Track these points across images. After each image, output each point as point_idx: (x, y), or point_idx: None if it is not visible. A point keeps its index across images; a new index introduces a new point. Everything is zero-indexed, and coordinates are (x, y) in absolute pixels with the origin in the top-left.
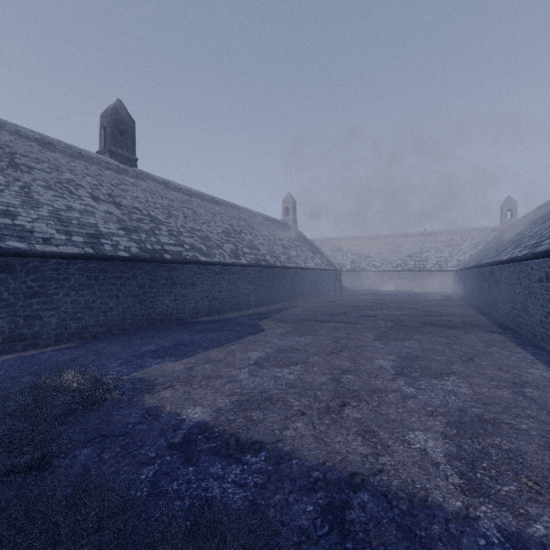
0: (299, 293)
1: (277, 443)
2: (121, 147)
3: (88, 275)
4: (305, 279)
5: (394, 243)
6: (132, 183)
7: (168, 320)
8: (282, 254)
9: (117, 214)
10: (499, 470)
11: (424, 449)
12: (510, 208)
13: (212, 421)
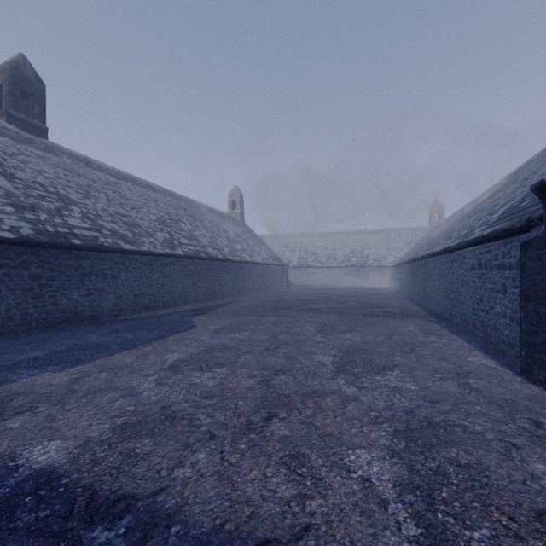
0: (244, 288)
1: (157, 494)
2: (26, 112)
3: None
4: (251, 274)
5: (338, 240)
6: (38, 155)
7: (78, 319)
8: (226, 247)
9: (6, 187)
10: (463, 501)
11: (368, 479)
12: (438, 210)
13: (66, 465)
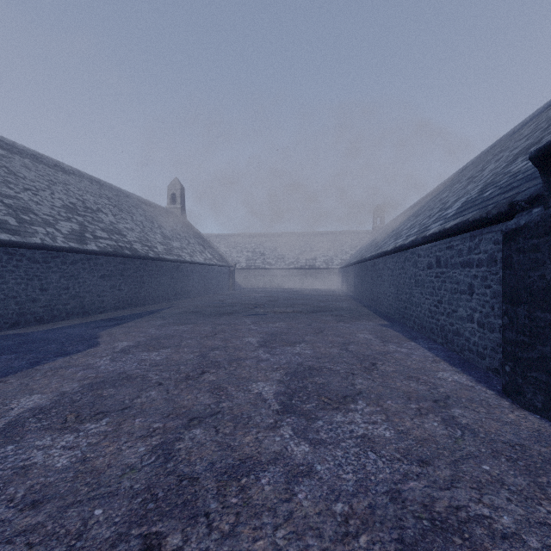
0: (183, 291)
1: None
2: None
3: None
4: (191, 275)
5: (287, 242)
6: None
7: None
8: (160, 244)
9: None
10: None
11: None
12: (380, 215)
13: None
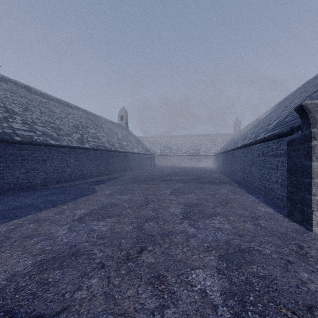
0: (128, 168)
1: (60, 313)
2: None
3: None
4: (132, 159)
5: (183, 140)
6: None
7: (19, 188)
8: (117, 143)
9: None
10: (264, 302)
11: (204, 290)
12: (238, 124)
13: None
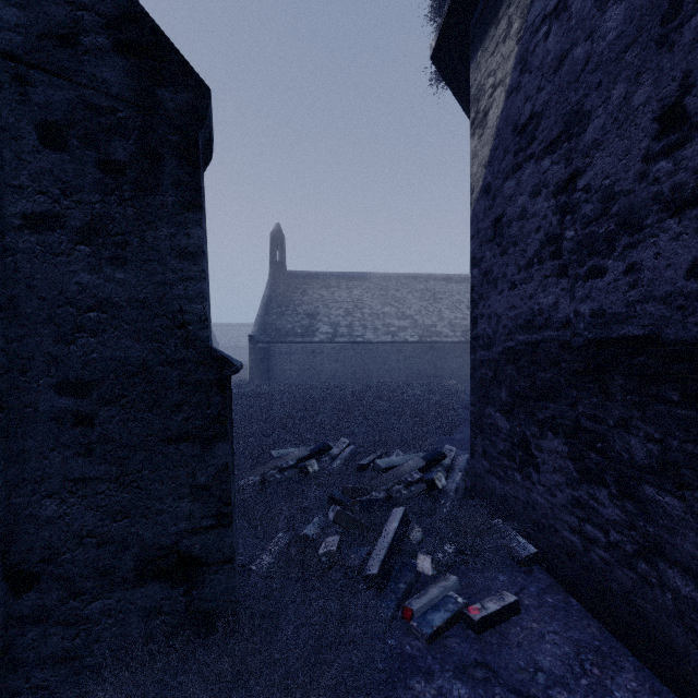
0: None
1: None
2: None
3: (462, 351)
4: None
5: None
6: None
7: None
8: None
9: None
10: None
11: None
12: None
13: None
